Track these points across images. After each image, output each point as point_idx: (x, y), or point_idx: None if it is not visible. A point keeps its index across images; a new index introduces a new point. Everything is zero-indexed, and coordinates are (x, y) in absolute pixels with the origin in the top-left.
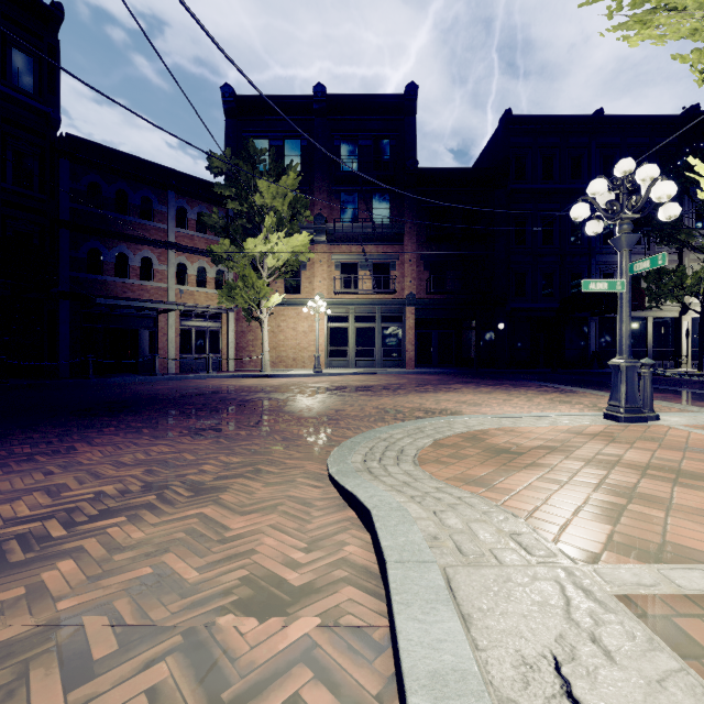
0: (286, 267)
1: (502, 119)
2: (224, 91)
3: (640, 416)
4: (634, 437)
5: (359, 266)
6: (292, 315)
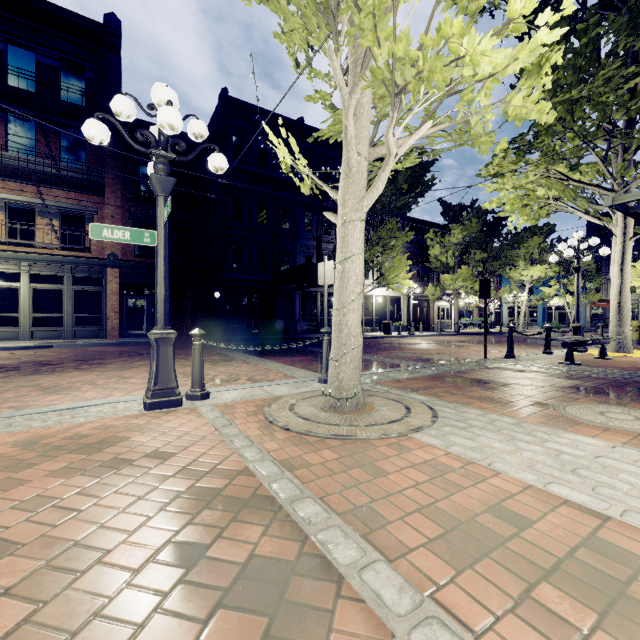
0: None
1: (220, 96)
2: None
3: (172, 399)
4: (99, 441)
5: (37, 213)
6: None
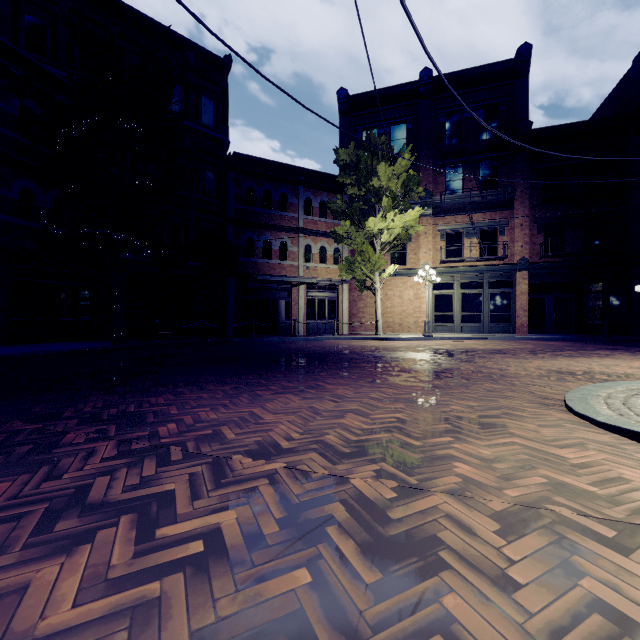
0: (395, 241)
1: (638, 57)
2: (340, 95)
3: None
4: None
5: (464, 235)
6: (398, 284)
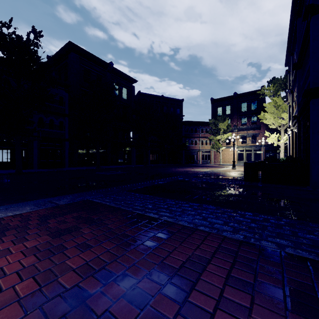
0: (226, 139)
1: None
2: (211, 99)
3: None
4: None
5: (247, 137)
6: (227, 150)
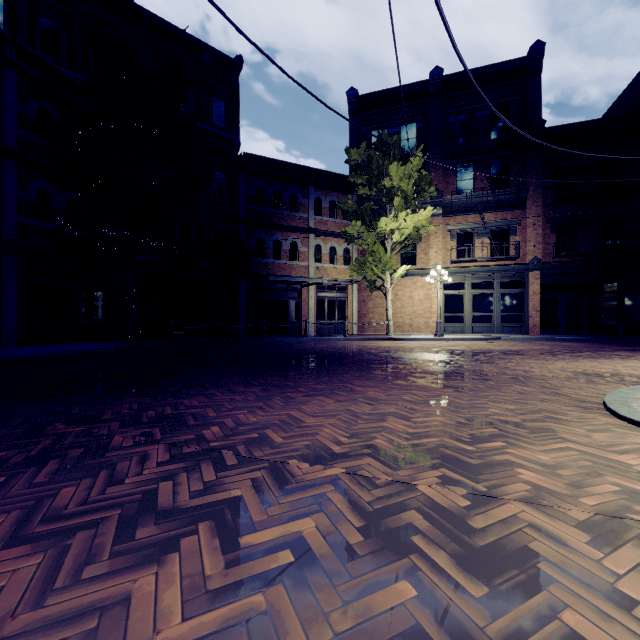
0: (406, 241)
1: None
2: (349, 94)
3: None
4: None
5: (475, 235)
6: (408, 284)
